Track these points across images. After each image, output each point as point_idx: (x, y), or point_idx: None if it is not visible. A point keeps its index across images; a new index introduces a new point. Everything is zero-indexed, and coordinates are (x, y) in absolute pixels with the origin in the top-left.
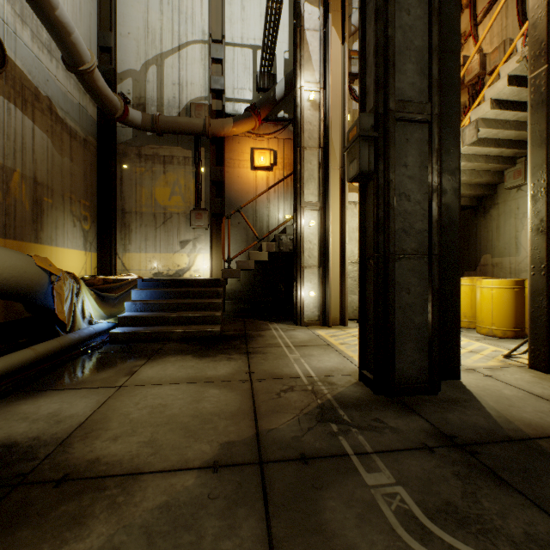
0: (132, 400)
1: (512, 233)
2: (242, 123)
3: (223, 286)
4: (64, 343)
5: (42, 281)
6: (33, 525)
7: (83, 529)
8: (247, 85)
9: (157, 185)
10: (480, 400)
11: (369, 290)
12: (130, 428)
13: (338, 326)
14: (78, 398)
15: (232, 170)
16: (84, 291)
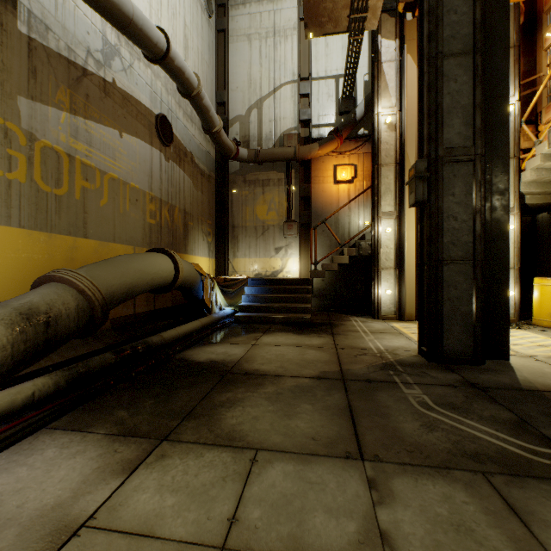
0: (263, 351)
1: None
2: (326, 146)
3: (311, 284)
4: (212, 319)
5: (197, 279)
6: (242, 383)
7: (264, 387)
8: (330, 111)
9: (257, 203)
10: (516, 372)
11: (425, 287)
12: (268, 361)
13: (413, 321)
14: (233, 347)
15: (317, 186)
16: (216, 287)
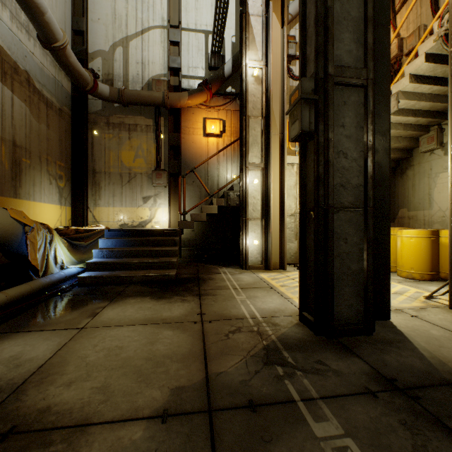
0: (91, 342)
1: (426, 190)
2: (196, 96)
3: (179, 235)
4: (36, 287)
5: (16, 231)
6: None
7: None
8: (200, 64)
9: (123, 149)
10: (412, 341)
11: (309, 240)
12: (85, 372)
13: (278, 270)
14: (41, 340)
15: (187, 137)
16: (57, 240)
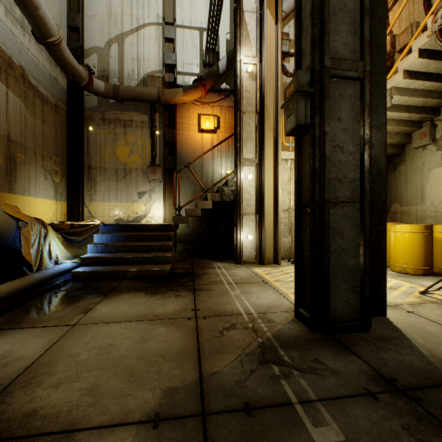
0: (83, 339)
1: (418, 185)
2: (191, 92)
3: (174, 230)
4: (29, 282)
5: (10, 226)
6: None
7: None
8: (195, 61)
9: (119, 144)
10: (410, 338)
11: (304, 235)
12: (75, 372)
13: (272, 265)
14: (31, 337)
15: (182, 132)
16: (51, 235)
